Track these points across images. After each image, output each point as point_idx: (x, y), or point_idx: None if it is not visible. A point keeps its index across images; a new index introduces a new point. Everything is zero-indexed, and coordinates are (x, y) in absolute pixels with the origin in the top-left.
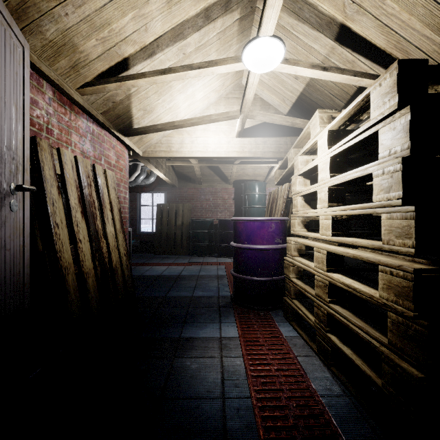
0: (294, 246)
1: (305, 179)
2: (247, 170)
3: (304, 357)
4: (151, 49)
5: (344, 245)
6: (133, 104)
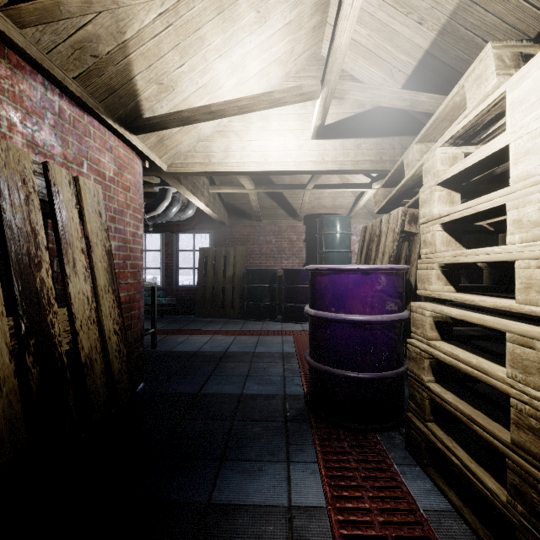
0: (431, 320)
1: (451, 190)
2: (323, 200)
3: None
4: None
5: None
6: (134, 66)
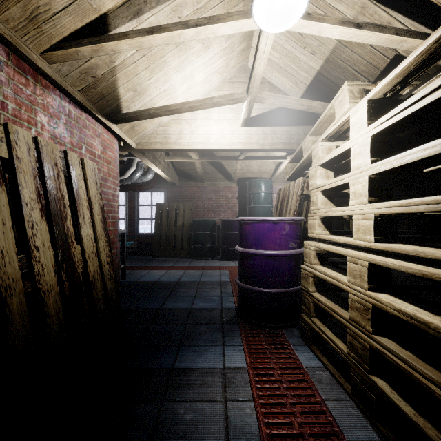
0: (314, 252)
1: (327, 170)
2: (252, 167)
3: (336, 403)
4: (137, 6)
5: (387, 254)
6: (119, 81)
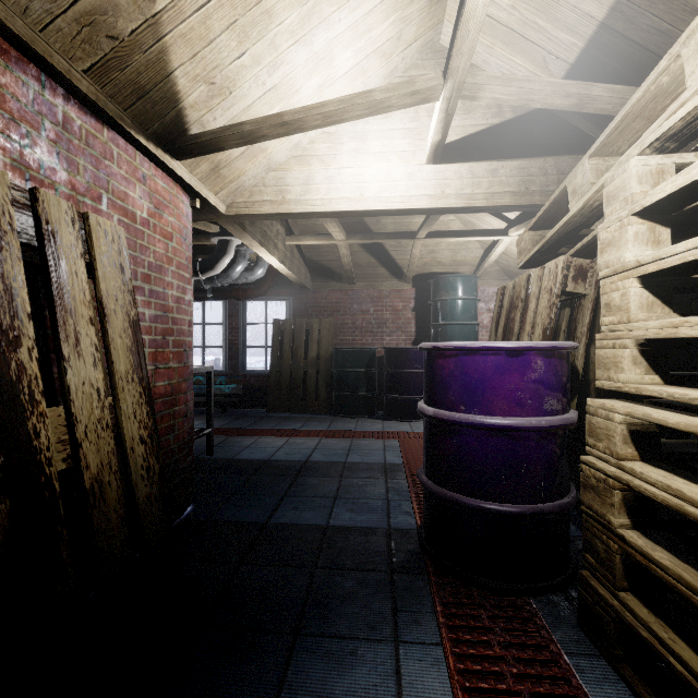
0: (625, 428)
1: (655, 224)
2: (440, 254)
3: None
4: None
5: None
6: (172, 55)
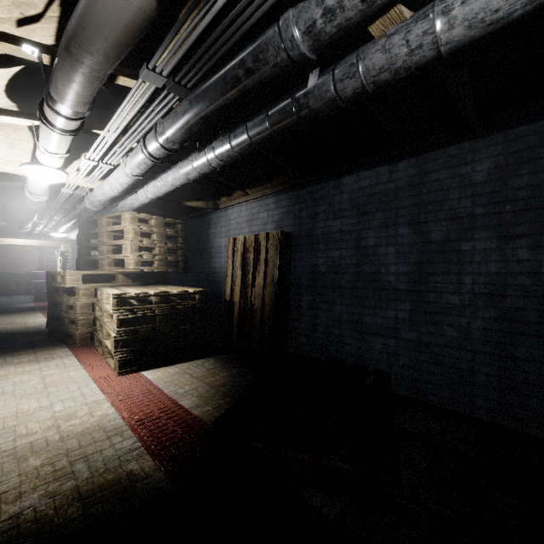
0: None
1: None
2: None
3: None
4: None
5: None
6: None
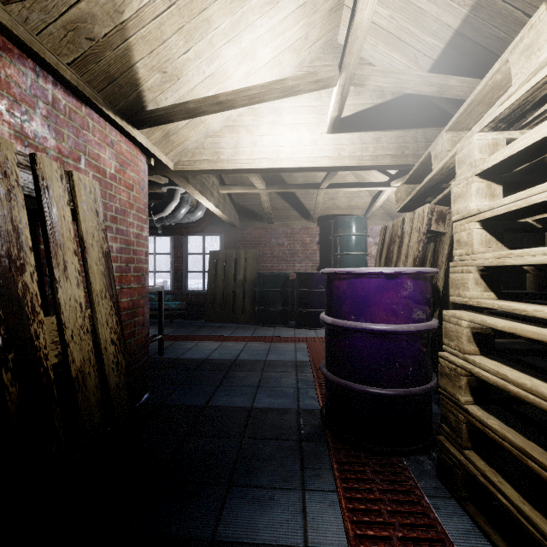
0: (469, 331)
1: (491, 182)
2: (338, 201)
3: None
4: None
5: None
6: (135, 51)
